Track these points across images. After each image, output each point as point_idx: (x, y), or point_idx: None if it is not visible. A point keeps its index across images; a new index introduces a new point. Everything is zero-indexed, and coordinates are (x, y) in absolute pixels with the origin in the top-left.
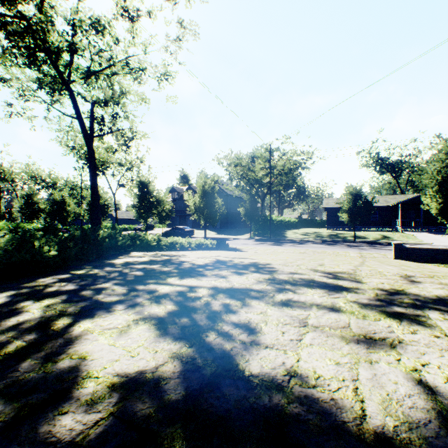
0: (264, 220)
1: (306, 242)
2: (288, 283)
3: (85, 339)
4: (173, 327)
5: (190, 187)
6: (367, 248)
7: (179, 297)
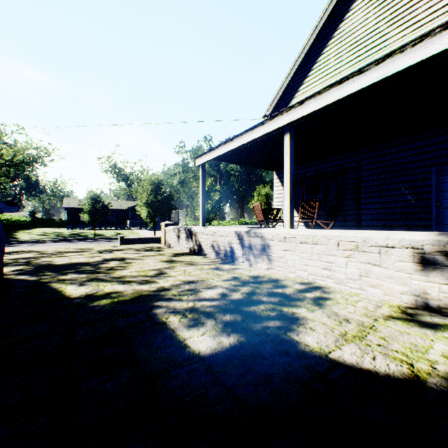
0: None
1: (48, 242)
2: (56, 253)
3: None
4: (11, 265)
5: None
6: (104, 242)
7: None
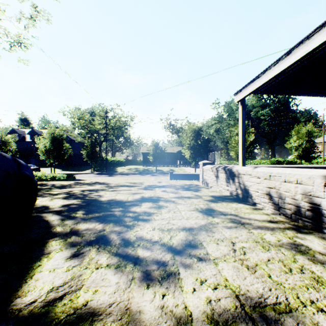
0: (102, 160)
1: (130, 174)
2: (115, 186)
3: (37, 203)
4: (72, 198)
5: (34, 131)
6: (161, 176)
7: (66, 193)
